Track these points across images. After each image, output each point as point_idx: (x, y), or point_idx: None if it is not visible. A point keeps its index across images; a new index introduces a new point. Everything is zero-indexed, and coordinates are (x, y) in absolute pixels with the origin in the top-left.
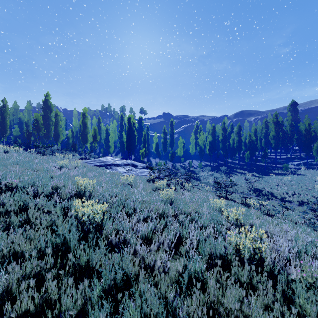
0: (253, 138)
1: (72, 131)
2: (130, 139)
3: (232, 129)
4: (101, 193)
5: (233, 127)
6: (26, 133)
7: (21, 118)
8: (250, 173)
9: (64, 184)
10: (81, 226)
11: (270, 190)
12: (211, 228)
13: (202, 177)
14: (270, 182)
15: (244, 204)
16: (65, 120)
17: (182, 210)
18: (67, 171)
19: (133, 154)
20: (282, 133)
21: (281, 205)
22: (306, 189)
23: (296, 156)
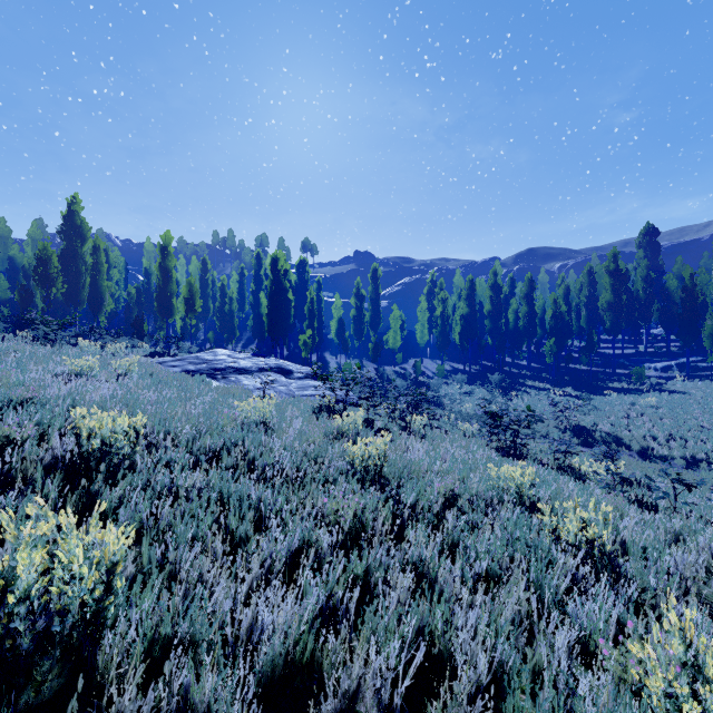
0: (562, 308)
1: (139, 290)
2: (277, 310)
3: (512, 288)
4: (163, 457)
5: (514, 284)
6: (17, 293)
7: (14, 257)
8: (556, 389)
9: (48, 429)
10: (0, 634)
11: (611, 430)
12: (522, 586)
13: (448, 399)
14: (609, 410)
15: (565, 470)
16: (125, 266)
17: (413, 507)
18: (82, 386)
19: (286, 344)
20: (628, 298)
21: (669, 475)
22: (697, 426)
23: (658, 349)
